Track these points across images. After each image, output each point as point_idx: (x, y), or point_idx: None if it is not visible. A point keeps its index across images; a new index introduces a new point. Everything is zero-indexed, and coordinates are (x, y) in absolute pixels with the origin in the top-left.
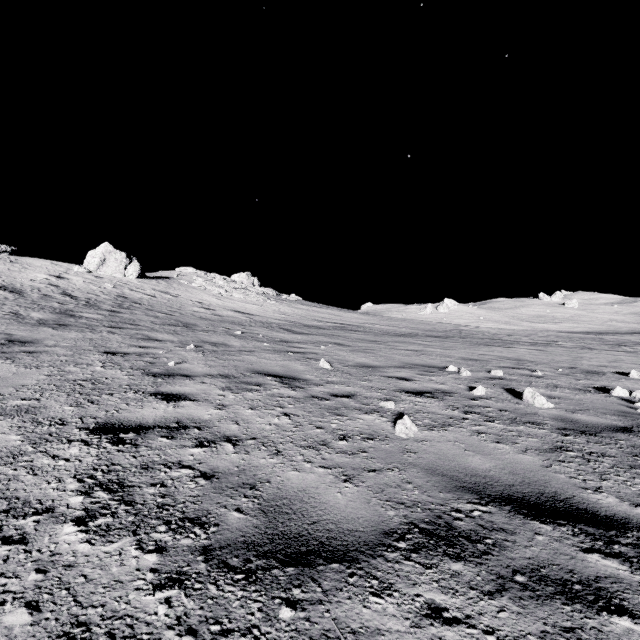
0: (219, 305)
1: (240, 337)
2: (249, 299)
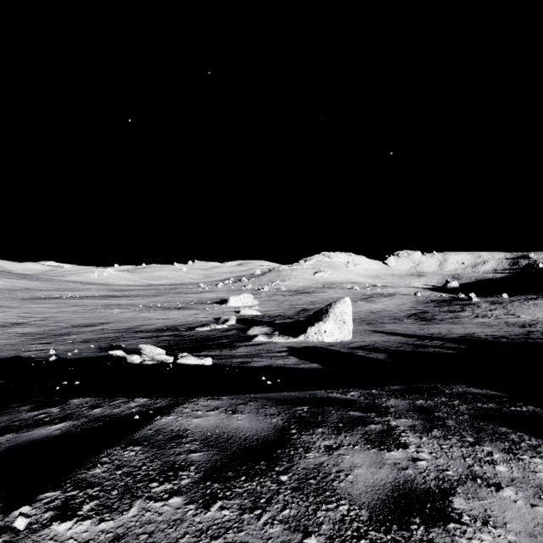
0: None
1: None
2: None
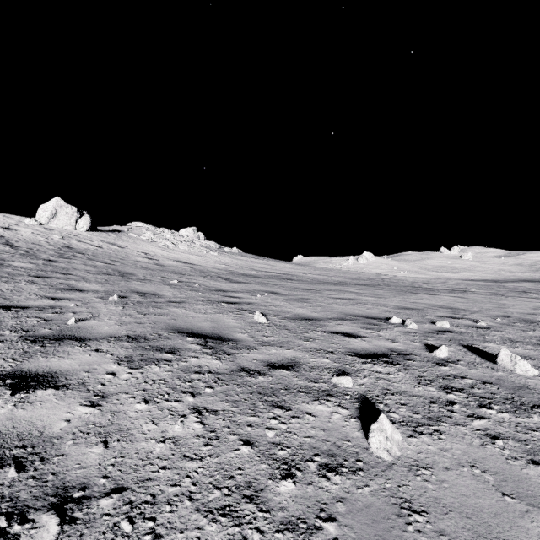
0: (163, 256)
1: (175, 286)
2: (193, 251)
